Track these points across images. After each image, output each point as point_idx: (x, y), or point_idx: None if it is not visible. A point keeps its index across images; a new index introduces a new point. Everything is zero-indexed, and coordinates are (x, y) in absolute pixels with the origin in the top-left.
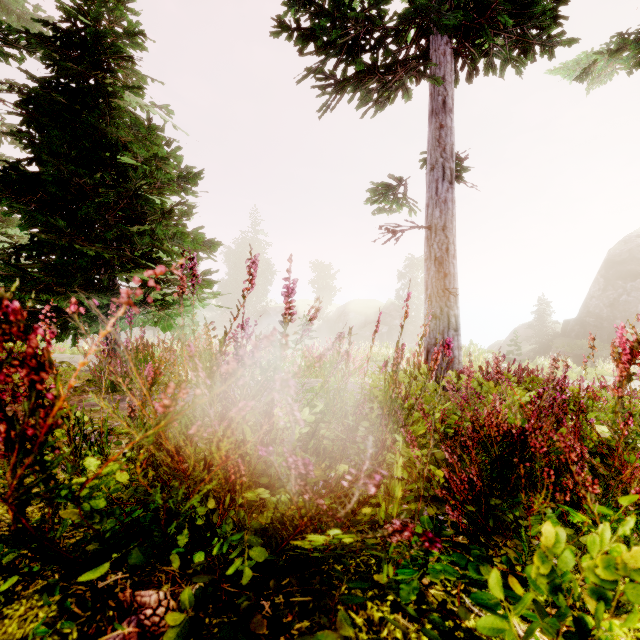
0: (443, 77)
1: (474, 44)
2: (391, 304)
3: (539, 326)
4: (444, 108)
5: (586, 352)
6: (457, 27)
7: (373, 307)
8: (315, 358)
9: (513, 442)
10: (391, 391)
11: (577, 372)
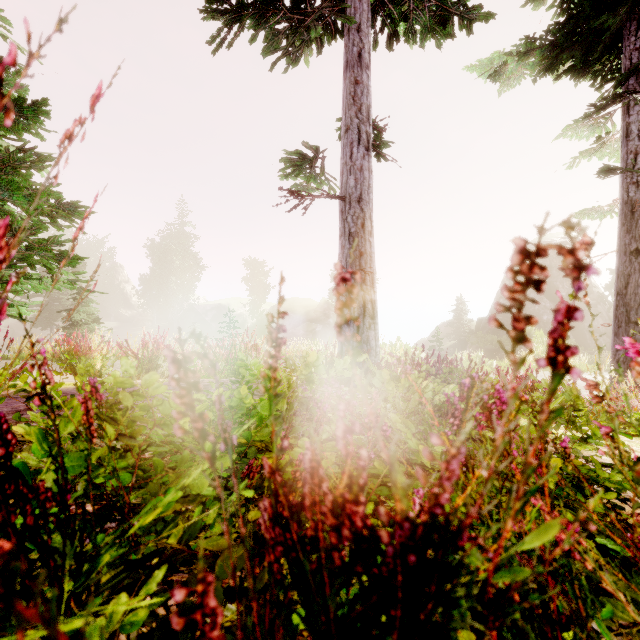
0: (359, 26)
1: (393, 3)
2: (325, 303)
3: (457, 324)
4: (360, 62)
5: (495, 347)
6: None
7: (308, 306)
8: (222, 355)
9: (383, 577)
10: (224, 393)
11: (489, 365)
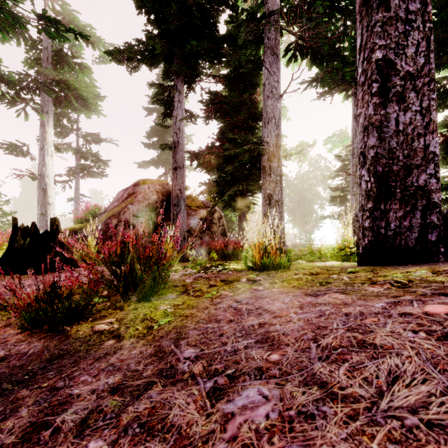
0: (77, 183)
1: (89, 173)
2: None
3: None
4: (77, 189)
5: None
6: (86, 167)
7: None
8: None
9: None
10: None
11: None
